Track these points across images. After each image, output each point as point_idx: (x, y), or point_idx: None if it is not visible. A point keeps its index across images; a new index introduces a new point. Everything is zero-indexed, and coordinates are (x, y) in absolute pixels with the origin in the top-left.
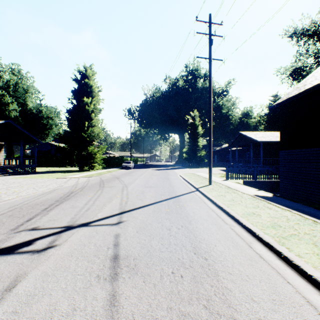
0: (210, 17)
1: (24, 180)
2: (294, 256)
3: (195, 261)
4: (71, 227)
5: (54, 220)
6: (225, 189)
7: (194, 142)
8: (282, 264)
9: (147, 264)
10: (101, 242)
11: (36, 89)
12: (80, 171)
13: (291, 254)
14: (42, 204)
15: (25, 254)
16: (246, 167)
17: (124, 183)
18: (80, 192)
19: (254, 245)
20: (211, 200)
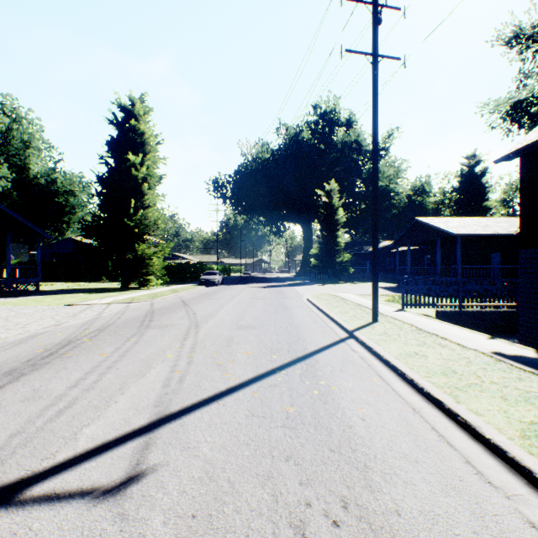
0: None
1: None
2: None
3: None
4: None
5: None
6: (413, 334)
7: (331, 238)
8: None
9: None
10: None
11: (45, 141)
12: (122, 289)
13: None
14: None
15: None
16: (442, 284)
17: (195, 318)
18: (87, 342)
19: None
20: (397, 371)
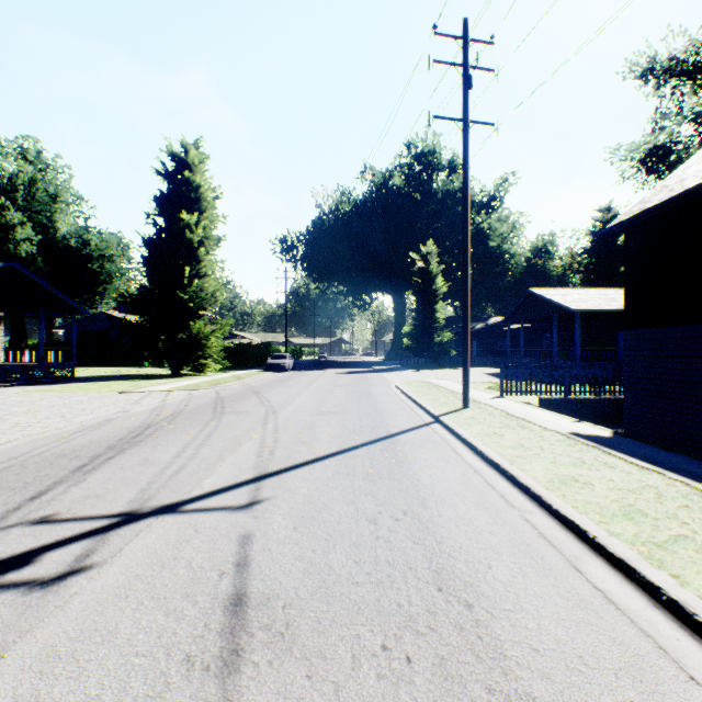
0: (465, 25)
1: (45, 396)
2: (696, 599)
3: (441, 612)
4: (135, 515)
5: (97, 497)
6: (500, 418)
7: (428, 312)
8: (667, 622)
9: (318, 622)
10: (206, 556)
11: (76, 193)
12: (174, 376)
13: (688, 595)
14: (74, 455)
15: (9, 592)
16: (546, 368)
17: (270, 405)
18: (167, 425)
19: (586, 566)
20: (471, 446)
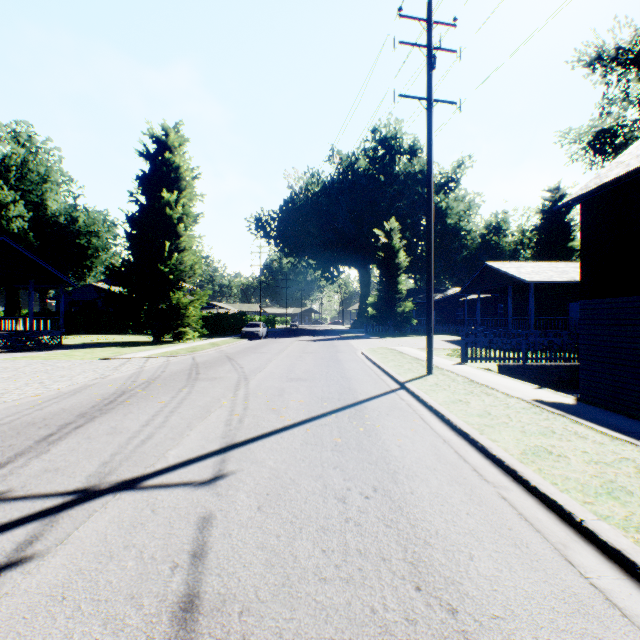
0: (429, 8)
1: (30, 363)
2: None
3: (421, 620)
4: (91, 492)
5: (56, 471)
6: (464, 385)
7: (391, 284)
8: None
9: (279, 636)
10: (159, 544)
11: (65, 174)
12: (155, 343)
13: None
14: (44, 423)
15: None
16: (504, 336)
17: (243, 371)
18: (141, 392)
19: (577, 556)
20: (438, 414)
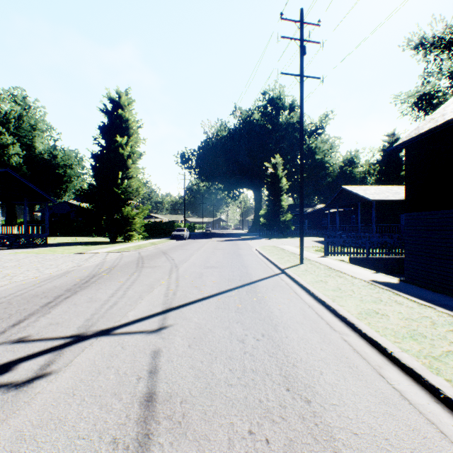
0: (301, 13)
1: (27, 256)
2: None
3: (289, 406)
4: (82, 336)
5: (57, 324)
6: (325, 270)
7: (276, 201)
8: (445, 413)
9: (204, 414)
10: (128, 366)
11: (48, 124)
12: (111, 242)
13: None
14: (44, 295)
15: None
16: (353, 238)
17: (174, 262)
18: (106, 275)
19: (387, 373)
20: (306, 289)
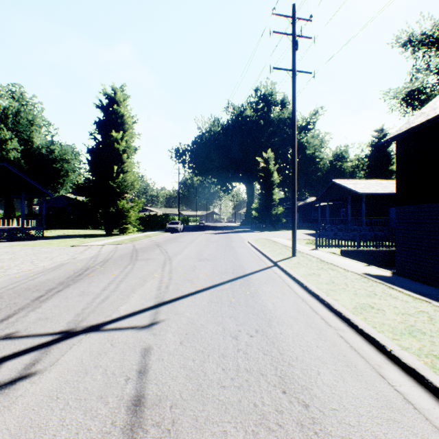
0: (293, 9)
1: (23, 249)
2: None
3: (286, 411)
4: (71, 333)
5: (47, 320)
6: (317, 263)
7: (268, 195)
8: None
9: (195, 420)
10: (117, 365)
11: (45, 120)
12: (107, 235)
13: None
14: (36, 288)
15: None
16: (344, 230)
17: (167, 254)
18: (99, 268)
19: (387, 373)
20: (299, 282)
